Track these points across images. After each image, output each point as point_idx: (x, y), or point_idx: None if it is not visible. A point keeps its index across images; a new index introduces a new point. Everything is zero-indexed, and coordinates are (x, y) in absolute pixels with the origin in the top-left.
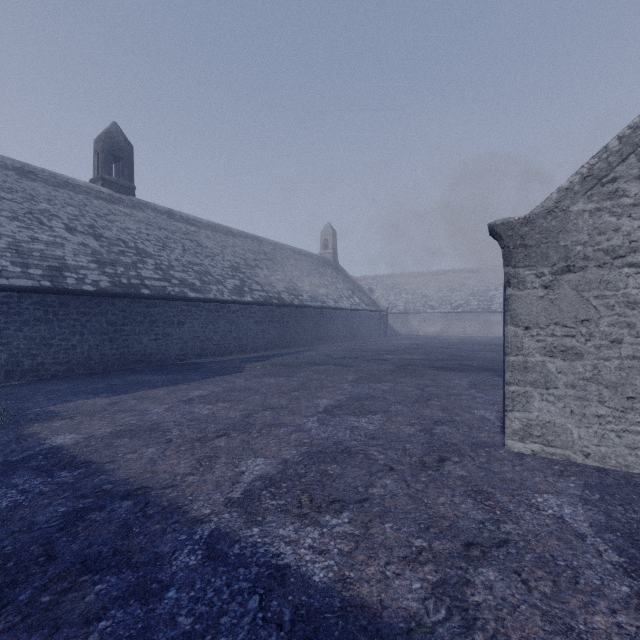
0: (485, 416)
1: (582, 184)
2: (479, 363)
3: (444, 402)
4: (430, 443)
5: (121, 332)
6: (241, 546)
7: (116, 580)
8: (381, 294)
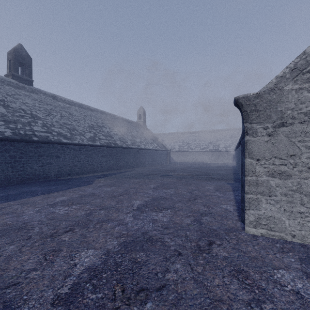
0: (227, 209)
1: (291, 73)
2: (216, 176)
3: (204, 200)
4: (201, 230)
5: (19, 162)
6: None
7: None
8: (167, 142)
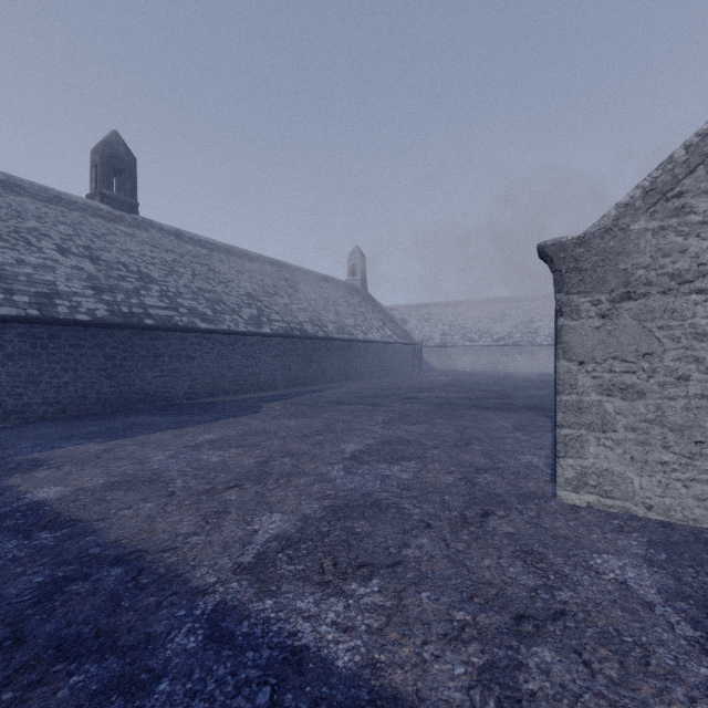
0: (533, 462)
1: (644, 199)
2: (524, 402)
3: (486, 446)
4: (472, 494)
5: (121, 368)
6: (251, 623)
7: (97, 669)
8: (415, 325)
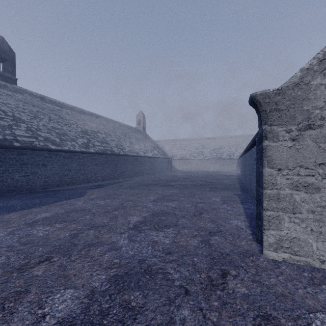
0: (238, 225)
1: (319, 65)
2: (222, 186)
3: (211, 215)
4: (211, 255)
5: None
6: None
7: None
8: (168, 149)
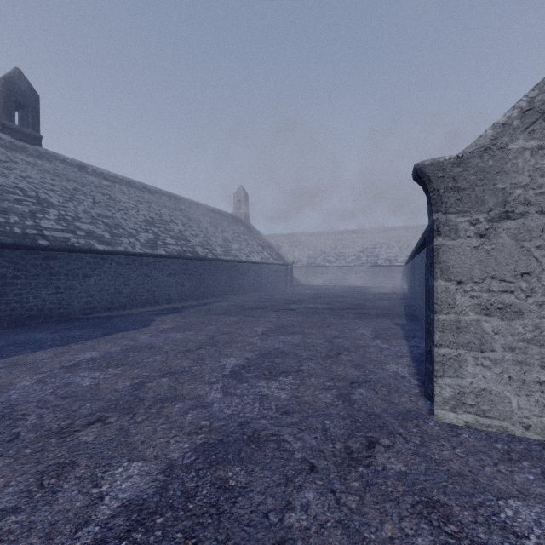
0: (399, 372)
1: (522, 118)
2: (375, 311)
3: (354, 356)
4: (352, 416)
5: (12, 286)
6: None
7: None
8: (287, 250)
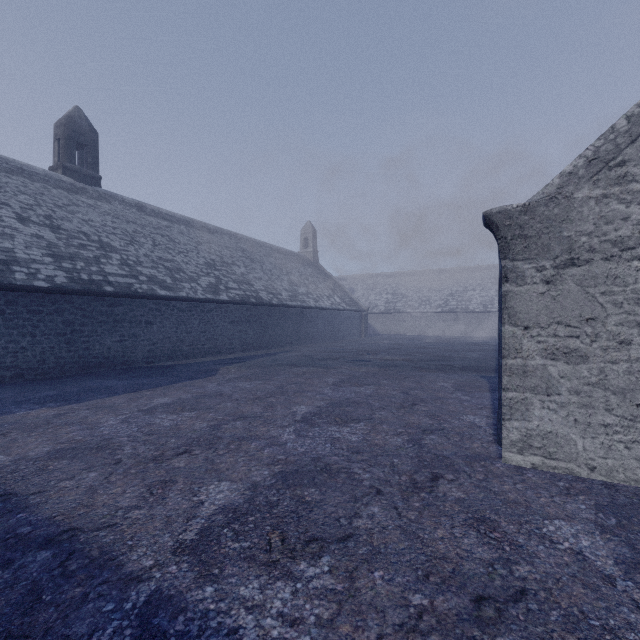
0: (475, 422)
1: (587, 168)
2: (461, 363)
3: (430, 407)
4: (420, 457)
5: (80, 333)
6: (187, 618)
7: None
8: (362, 294)
